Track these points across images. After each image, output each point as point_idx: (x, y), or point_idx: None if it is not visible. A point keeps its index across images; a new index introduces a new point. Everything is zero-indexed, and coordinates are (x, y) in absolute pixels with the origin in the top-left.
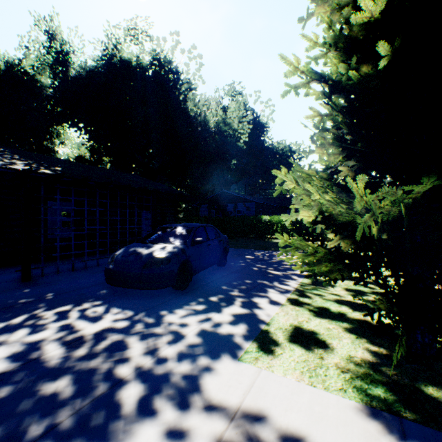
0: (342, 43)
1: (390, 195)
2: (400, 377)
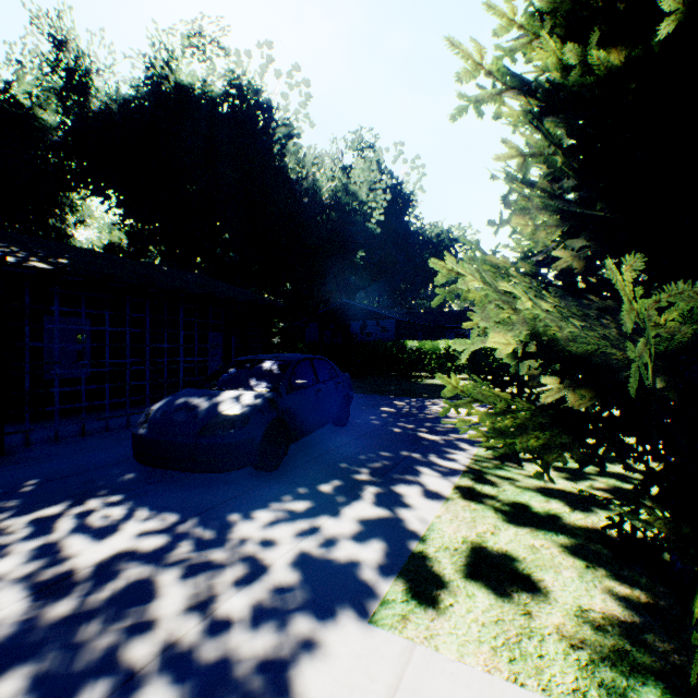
0: (563, 19)
1: (687, 298)
2: (686, 658)
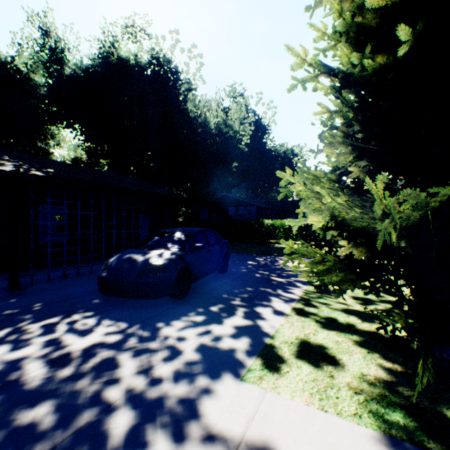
0: (353, 33)
1: (412, 197)
2: (419, 399)
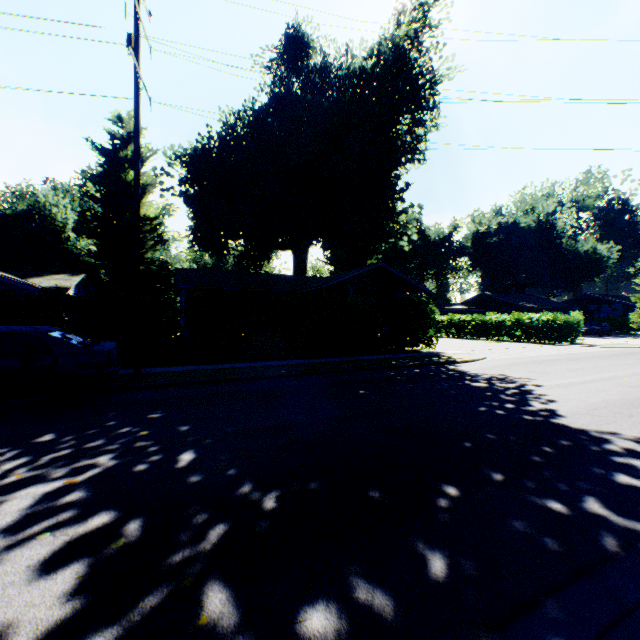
0: None
1: None
2: None
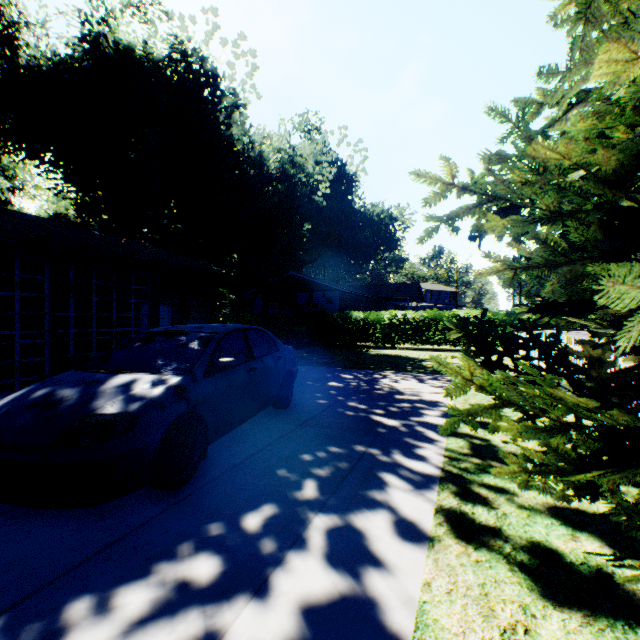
0: None
1: None
2: None
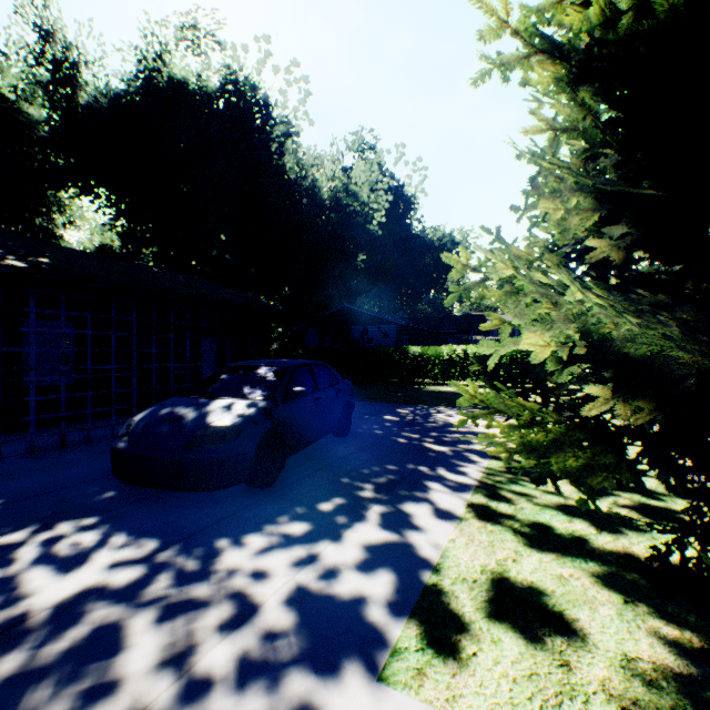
0: None
1: None
2: None
